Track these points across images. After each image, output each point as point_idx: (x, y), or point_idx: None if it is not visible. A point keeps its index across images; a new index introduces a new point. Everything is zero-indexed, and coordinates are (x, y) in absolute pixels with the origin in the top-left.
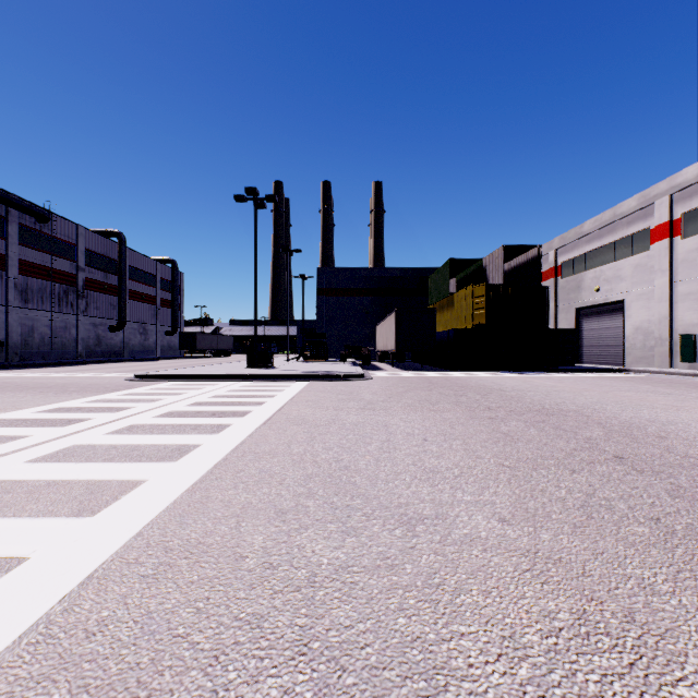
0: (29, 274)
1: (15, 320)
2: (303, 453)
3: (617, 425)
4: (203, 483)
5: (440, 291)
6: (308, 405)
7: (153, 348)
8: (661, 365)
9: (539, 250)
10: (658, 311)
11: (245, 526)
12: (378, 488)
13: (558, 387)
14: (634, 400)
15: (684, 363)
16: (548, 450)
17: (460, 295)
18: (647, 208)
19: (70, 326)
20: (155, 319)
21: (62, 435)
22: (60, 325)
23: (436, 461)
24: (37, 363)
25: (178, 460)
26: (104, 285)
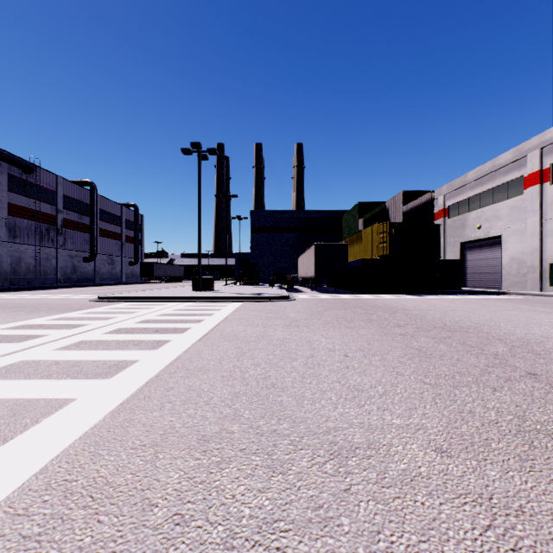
0: (17, 215)
1: (6, 252)
2: (233, 369)
3: (517, 341)
4: (130, 403)
5: (350, 229)
6: (240, 322)
7: (119, 275)
8: (533, 289)
9: (432, 194)
10: (530, 244)
11: (162, 458)
12: (305, 408)
13: (453, 307)
14: (521, 318)
15: (552, 287)
16: (462, 367)
17: (367, 231)
18: (521, 160)
19: (51, 257)
20: (120, 252)
21: (14, 351)
22: (43, 256)
23: (359, 378)
24: (23, 287)
25: (112, 377)
26: (79, 224)
